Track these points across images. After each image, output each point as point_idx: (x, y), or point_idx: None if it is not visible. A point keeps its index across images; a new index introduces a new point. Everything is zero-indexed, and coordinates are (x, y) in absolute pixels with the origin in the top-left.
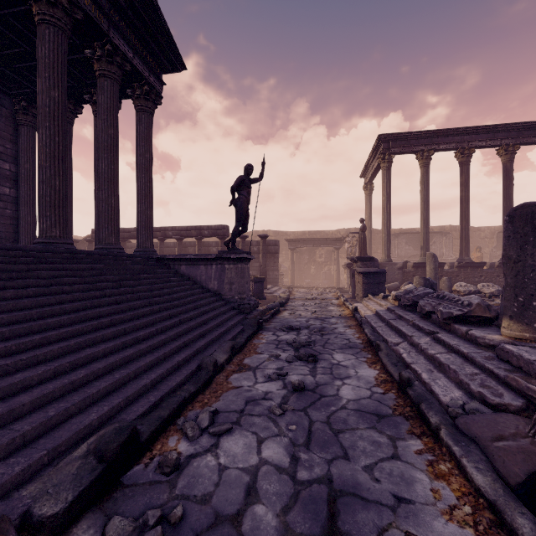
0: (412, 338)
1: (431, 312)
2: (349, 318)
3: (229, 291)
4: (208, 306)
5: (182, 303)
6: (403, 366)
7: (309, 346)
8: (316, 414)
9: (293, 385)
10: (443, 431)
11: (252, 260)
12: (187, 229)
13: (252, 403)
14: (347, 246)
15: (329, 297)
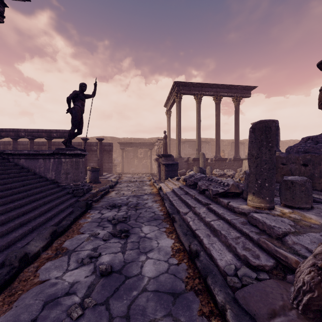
0: (195, 209)
1: (205, 190)
2: (156, 195)
3: (65, 179)
4: (40, 194)
5: (9, 193)
6: (190, 234)
7: (125, 221)
8: (117, 305)
9: (100, 271)
10: (229, 313)
11: (93, 155)
12: (38, 132)
13: (51, 304)
14: (156, 148)
15: (145, 180)
